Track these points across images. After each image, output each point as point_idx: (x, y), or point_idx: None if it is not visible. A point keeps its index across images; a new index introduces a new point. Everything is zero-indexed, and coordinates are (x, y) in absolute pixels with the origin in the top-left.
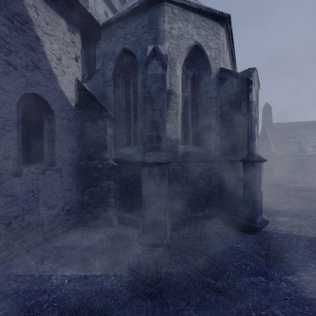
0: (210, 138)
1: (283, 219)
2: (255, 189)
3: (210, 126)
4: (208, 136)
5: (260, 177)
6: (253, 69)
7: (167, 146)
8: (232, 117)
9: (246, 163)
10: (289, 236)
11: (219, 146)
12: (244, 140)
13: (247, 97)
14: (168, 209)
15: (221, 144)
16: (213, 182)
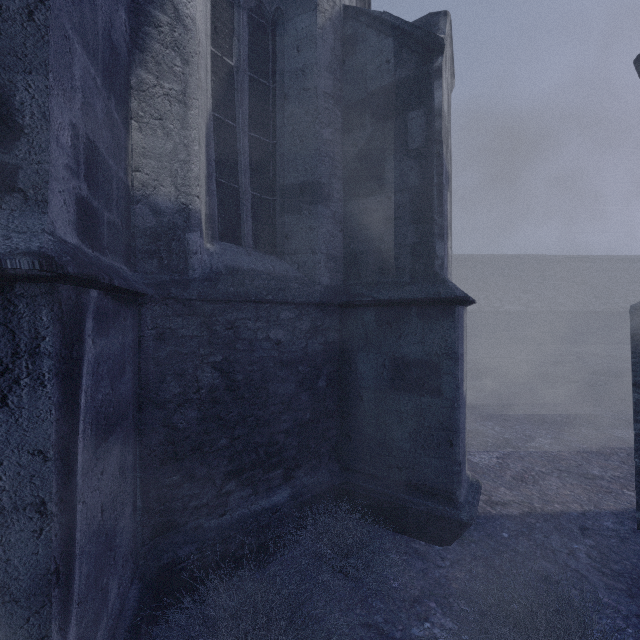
0: (314, 226)
1: (487, 458)
2: (454, 394)
3: (314, 186)
4: (306, 219)
5: (463, 351)
6: (441, 15)
7: (135, 231)
8: (382, 164)
9: (427, 307)
10: (535, 525)
11: (340, 257)
12: (417, 237)
13: (428, 96)
14: (140, 509)
15: (348, 251)
16: (322, 375)
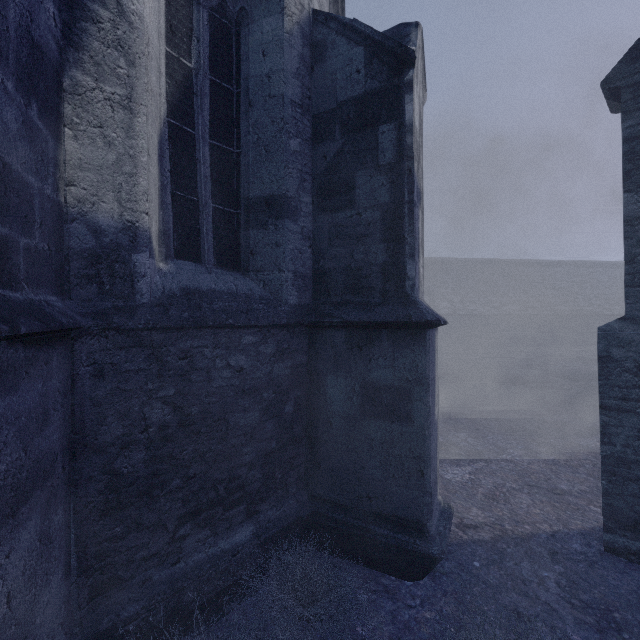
0: (280, 242)
1: (460, 474)
2: (425, 421)
3: (280, 199)
4: (272, 234)
5: (435, 374)
6: (412, 26)
7: (69, 253)
8: (352, 178)
9: (398, 331)
10: (506, 550)
11: (309, 274)
12: (388, 256)
13: (399, 110)
14: (75, 569)
15: (317, 268)
16: (289, 401)
